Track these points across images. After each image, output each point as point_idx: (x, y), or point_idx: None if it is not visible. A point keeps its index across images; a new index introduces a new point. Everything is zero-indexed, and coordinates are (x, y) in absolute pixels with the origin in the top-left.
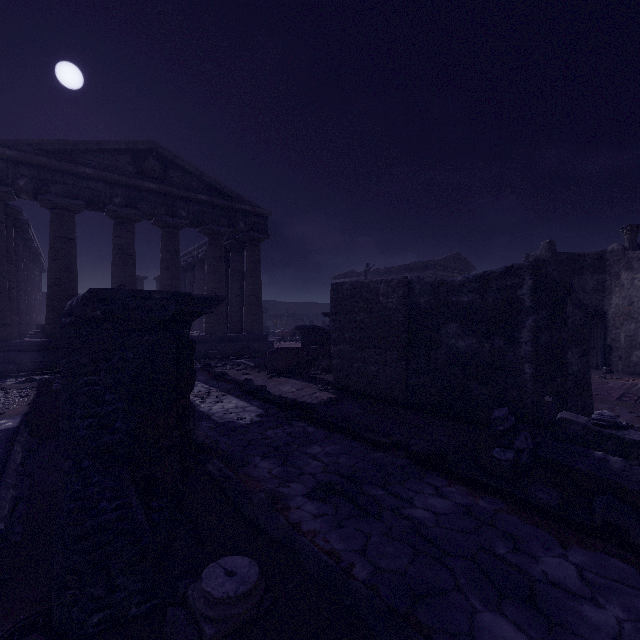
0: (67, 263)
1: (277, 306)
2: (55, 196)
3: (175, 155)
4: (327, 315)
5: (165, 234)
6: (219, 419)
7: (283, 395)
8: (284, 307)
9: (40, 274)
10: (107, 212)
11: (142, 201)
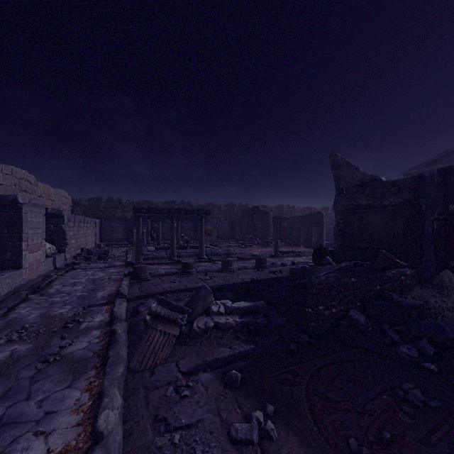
0: None
1: None
2: None
3: None
4: None
5: None
6: None
7: None
8: None
9: None
10: None
11: None
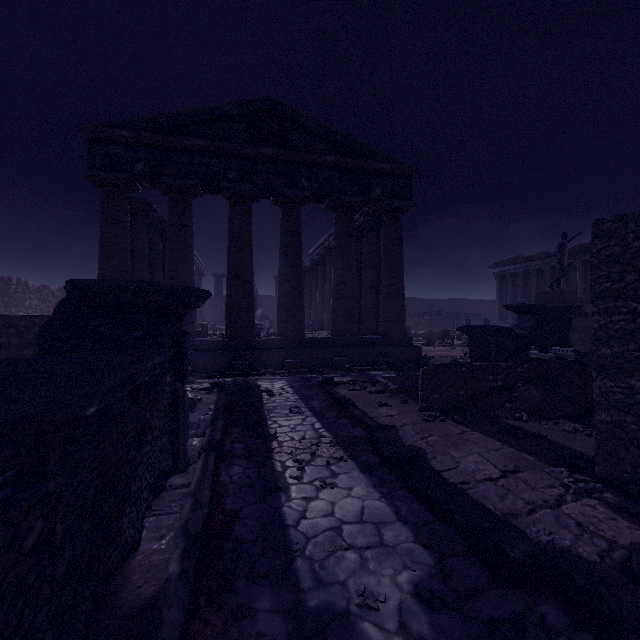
0: (182, 253)
1: (417, 304)
2: (169, 178)
3: (294, 110)
4: (514, 309)
5: (284, 212)
6: (310, 583)
7: (470, 488)
8: (425, 305)
9: (200, 278)
10: (222, 191)
11: (258, 173)
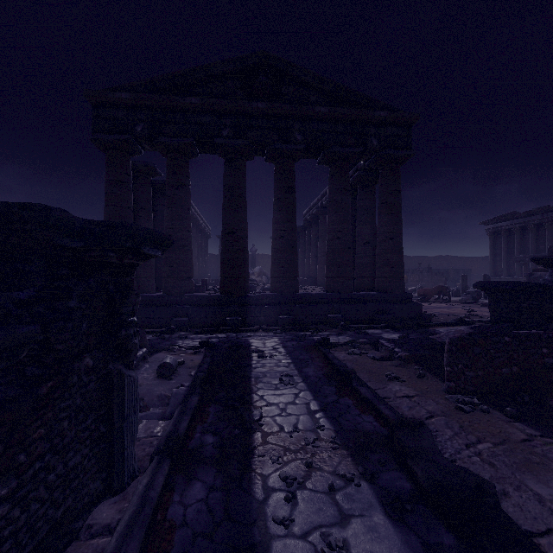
0: (179, 210)
1: (405, 261)
2: (167, 137)
3: (288, 63)
4: (547, 262)
5: (278, 167)
6: None
7: None
8: (413, 262)
9: (207, 239)
10: (216, 149)
11: (251, 129)
